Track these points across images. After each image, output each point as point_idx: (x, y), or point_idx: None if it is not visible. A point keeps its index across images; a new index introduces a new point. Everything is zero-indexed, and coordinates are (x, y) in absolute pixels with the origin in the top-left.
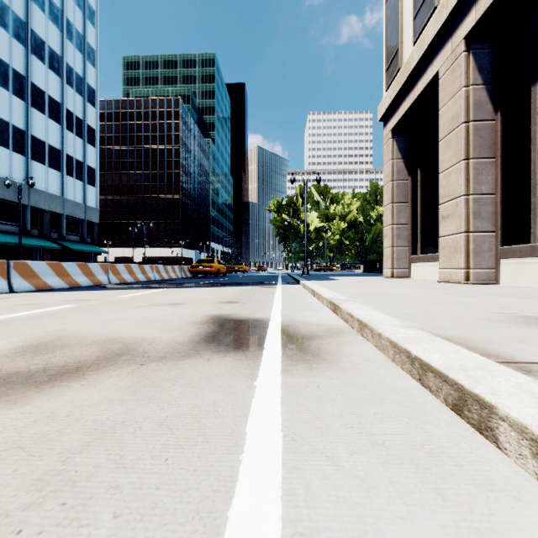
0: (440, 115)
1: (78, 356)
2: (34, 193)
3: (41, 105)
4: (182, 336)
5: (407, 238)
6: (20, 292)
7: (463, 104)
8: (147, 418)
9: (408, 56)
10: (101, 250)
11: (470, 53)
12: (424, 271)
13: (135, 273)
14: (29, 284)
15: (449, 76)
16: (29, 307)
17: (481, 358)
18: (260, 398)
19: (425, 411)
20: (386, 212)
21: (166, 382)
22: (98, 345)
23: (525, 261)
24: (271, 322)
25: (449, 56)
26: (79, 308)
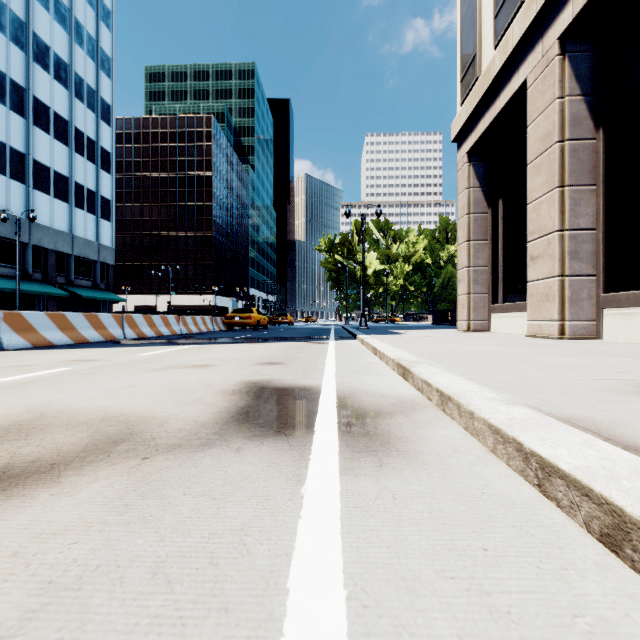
0: (528, 133)
1: (59, 444)
2: (37, 229)
3: (45, 123)
4: (206, 413)
5: (486, 283)
6: (12, 350)
7: (557, 119)
8: (136, 558)
9: (488, 63)
10: (117, 297)
11: (565, 57)
12: (508, 324)
13: (157, 326)
14: (23, 340)
15: (539, 85)
16: (16, 370)
17: (629, 456)
18: (309, 518)
19: (560, 544)
20: (461, 251)
21: (174, 490)
22: (91, 426)
23: (634, 312)
24: (323, 391)
25: (539, 61)
26: (79, 371)
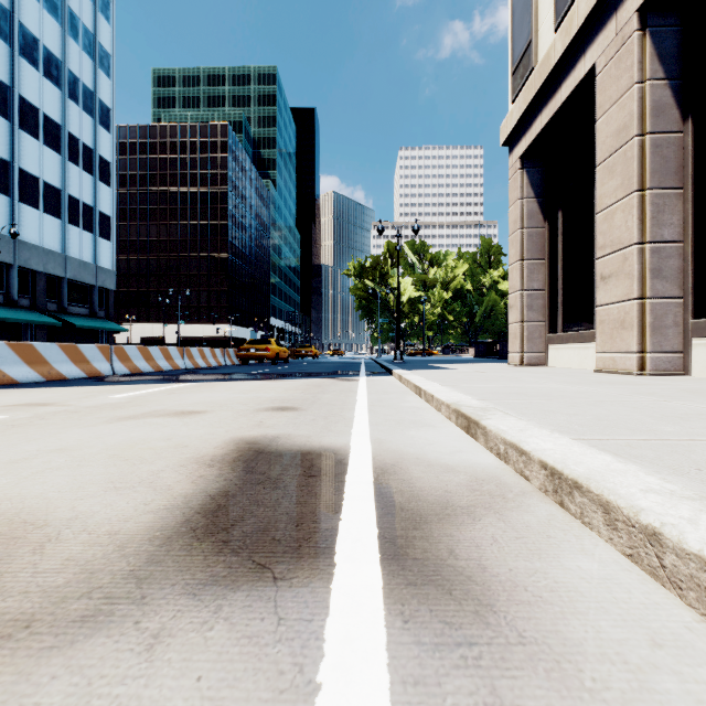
0: (598, 128)
1: None
2: (23, 248)
3: (33, 127)
4: (144, 511)
5: (542, 309)
6: None
7: (636, 109)
8: None
9: (546, 49)
10: (118, 327)
11: (646, 32)
12: (569, 357)
13: (155, 359)
14: None
15: (612, 69)
16: None
17: None
18: None
19: None
20: (512, 273)
21: None
22: None
23: None
24: (351, 459)
25: (612, 41)
26: (10, 422)
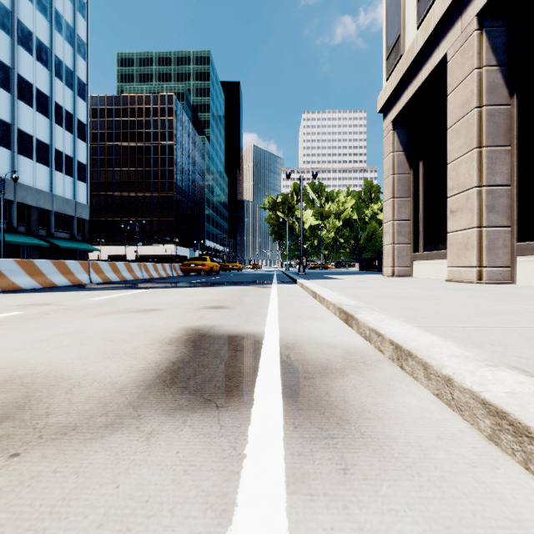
0: (448, 101)
1: None
2: (21, 189)
3: (28, 98)
4: (131, 370)
5: (408, 234)
6: None
7: (475, 87)
8: None
9: (411, 41)
10: (91, 247)
11: (483, 31)
12: (428, 270)
13: (121, 272)
14: None
15: (458, 58)
16: None
17: None
18: None
19: None
20: (386, 207)
21: None
22: None
23: None
24: (265, 340)
25: (458, 37)
26: (26, 316)
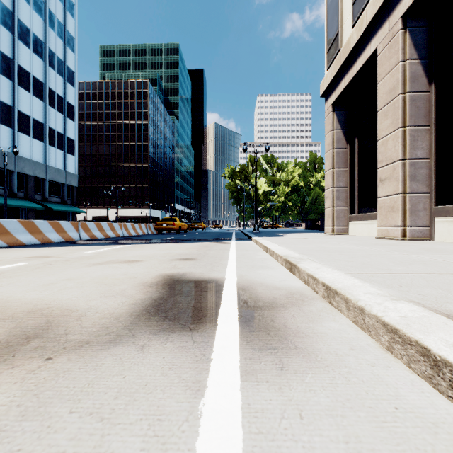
0: (378, 88)
1: None
2: (20, 161)
3: (26, 84)
4: (123, 305)
5: (345, 199)
6: None
7: (400, 77)
8: None
9: (347, 38)
10: (79, 210)
11: (406, 30)
12: (362, 229)
13: (105, 230)
14: (0, 241)
15: (386, 52)
16: None
17: None
18: None
19: None
20: (327, 176)
21: (61, 405)
22: (15, 320)
23: None
24: (225, 284)
25: (386, 35)
26: (33, 266)
